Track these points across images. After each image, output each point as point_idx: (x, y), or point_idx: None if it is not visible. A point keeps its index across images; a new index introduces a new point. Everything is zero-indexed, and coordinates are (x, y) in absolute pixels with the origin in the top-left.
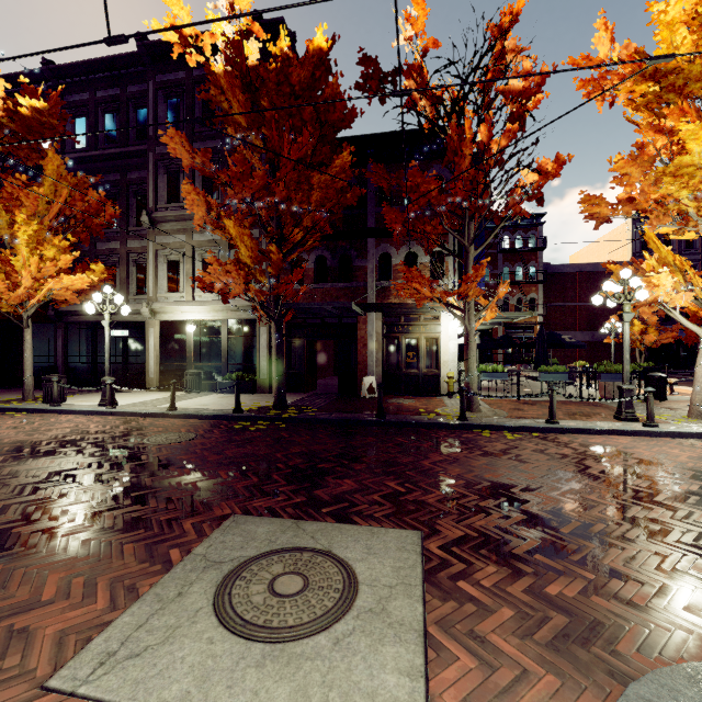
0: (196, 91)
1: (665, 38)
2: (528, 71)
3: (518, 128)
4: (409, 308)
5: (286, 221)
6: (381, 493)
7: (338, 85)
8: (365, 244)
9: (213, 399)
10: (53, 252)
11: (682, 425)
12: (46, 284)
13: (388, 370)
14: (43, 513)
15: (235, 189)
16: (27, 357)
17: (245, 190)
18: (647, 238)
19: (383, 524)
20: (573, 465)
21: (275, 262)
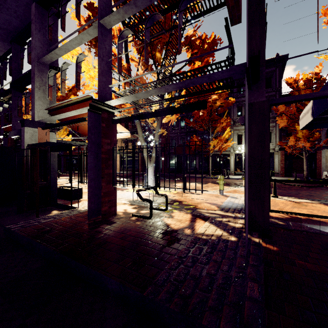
0: None
1: None
2: None
3: None
4: None
5: None
6: None
7: None
8: None
9: None
10: (227, 136)
11: None
12: (225, 145)
13: None
14: (325, 191)
15: None
16: (210, 164)
17: None
18: None
19: None
20: None
21: (315, 137)
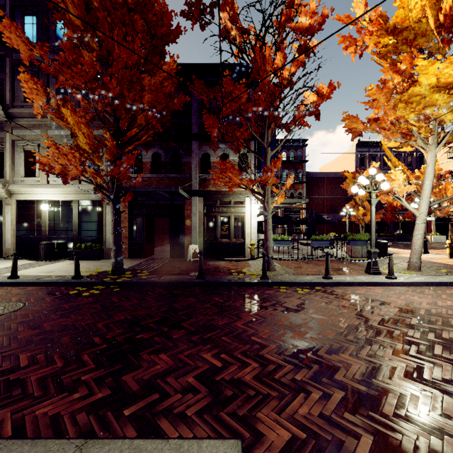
0: (51, 12)
1: (404, 2)
2: (313, 11)
3: (304, 58)
4: (223, 194)
5: (121, 115)
6: (196, 371)
7: (165, 4)
8: (191, 145)
9: (61, 266)
10: None
11: (408, 276)
12: None
13: (208, 239)
14: None
15: (66, 76)
16: None
17: (75, 77)
18: (384, 148)
19: (196, 431)
20: (356, 317)
21: (110, 149)
